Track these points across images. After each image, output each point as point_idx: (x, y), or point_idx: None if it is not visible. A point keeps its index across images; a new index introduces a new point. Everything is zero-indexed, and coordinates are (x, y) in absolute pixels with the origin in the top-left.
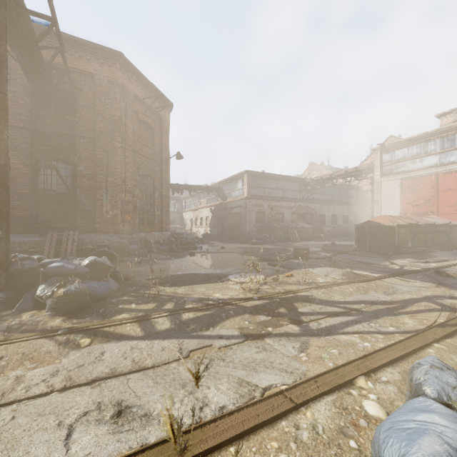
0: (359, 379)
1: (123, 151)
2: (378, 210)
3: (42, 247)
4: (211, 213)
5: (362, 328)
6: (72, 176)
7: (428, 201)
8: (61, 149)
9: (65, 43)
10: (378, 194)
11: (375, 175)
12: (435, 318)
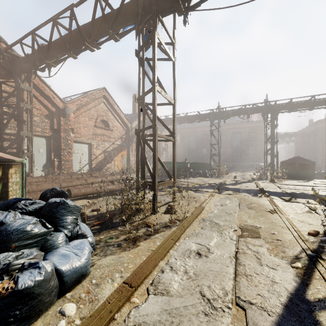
0: None
1: None
2: None
3: None
4: None
5: None
6: None
7: None
8: None
9: None
10: None
11: None
12: None
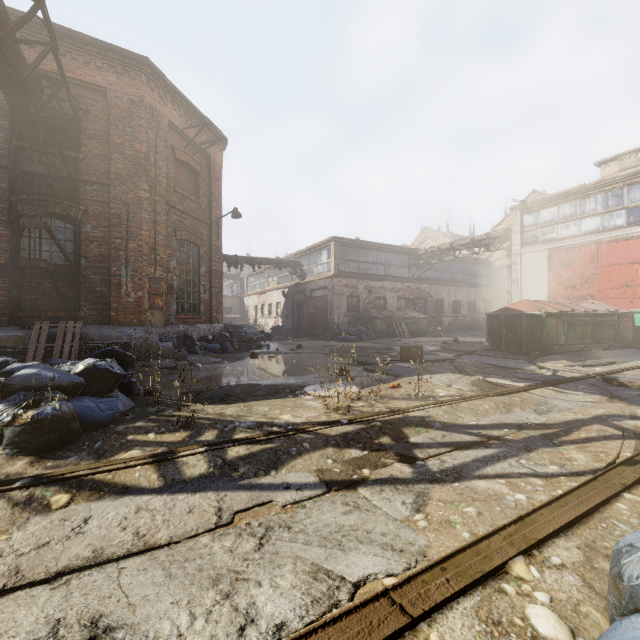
0: (516, 563)
1: (153, 205)
2: (517, 293)
3: (25, 345)
4: (284, 298)
5: (509, 468)
6: (74, 239)
7: (587, 280)
8: (57, 200)
9: (63, 42)
10: (517, 271)
11: (514, 244)
12: (617, 450)
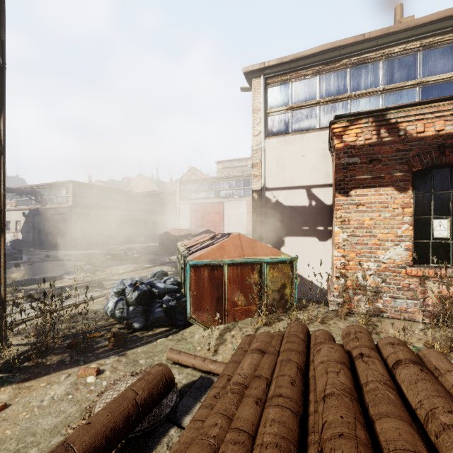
0: None
1: None
2: (178, 222)
3: None
4: (25, 218)
5: None
6: None
7: (202, 218)
8: None
9: None
10: (178, 211)
11: (177, 198)
12: None
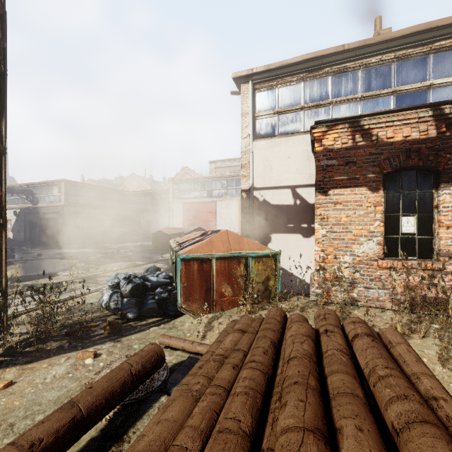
0: None
1: None
2: (171, 221)
3: None
4: (15, 217)
5: None
6: None
7: (195, 217)
8: None
9: None
10: (171, 210)
11: (170, 197)
12: None
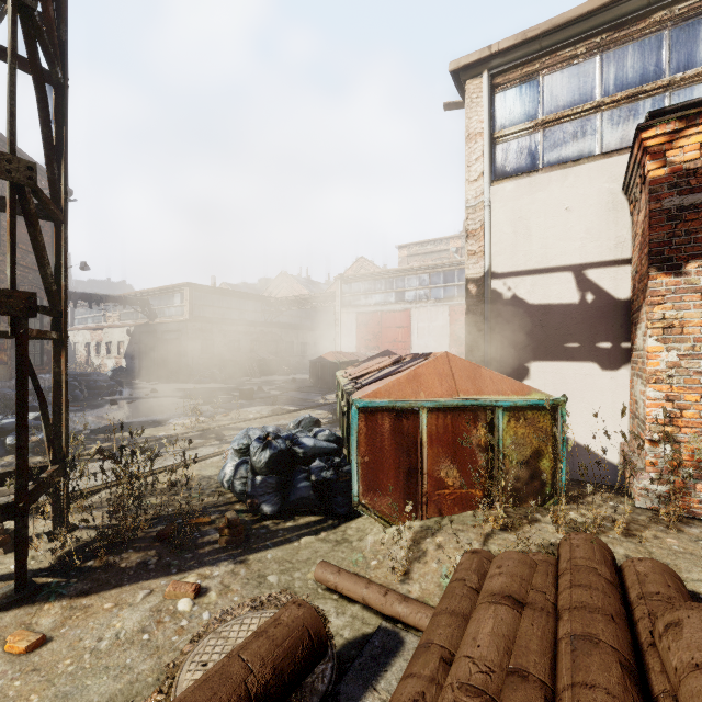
0: None
1: None
2: (339, 342)
3: None
4: (129, 337)
5: None
6: None
7: (376, 336)
8: None
9: None
10: (339, 326)
11: (337, 305)
12: None
